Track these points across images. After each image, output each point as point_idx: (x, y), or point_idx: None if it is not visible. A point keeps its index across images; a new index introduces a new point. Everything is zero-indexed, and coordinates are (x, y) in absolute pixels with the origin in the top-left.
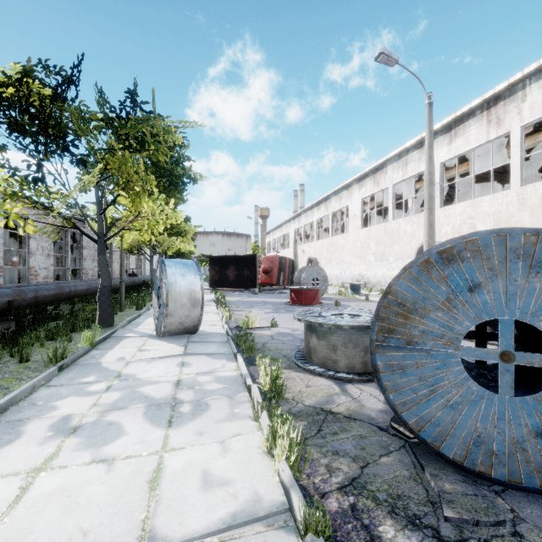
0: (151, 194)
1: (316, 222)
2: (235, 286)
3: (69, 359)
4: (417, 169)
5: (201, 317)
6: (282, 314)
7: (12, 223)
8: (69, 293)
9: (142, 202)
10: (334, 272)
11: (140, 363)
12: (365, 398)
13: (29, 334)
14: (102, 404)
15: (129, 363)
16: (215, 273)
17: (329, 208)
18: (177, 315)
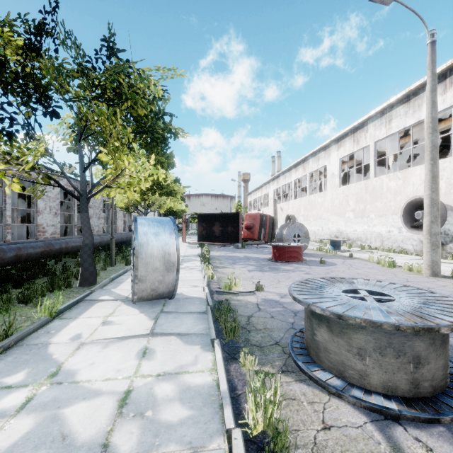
0: (133, 151)
1: (294, 182)
2: (220, 241)
3: (10, 340)
4: (402, 124)
5: (176, 282)
6: (266, 273)
7: None
8: (60, 250)
9: (123, 159)
10: (312, 228)
11: (93, 348)
12: None
13: None
14: None
15: (81, 347)
16: (203, 229)
17: (307, 169)
18: (149, 281)
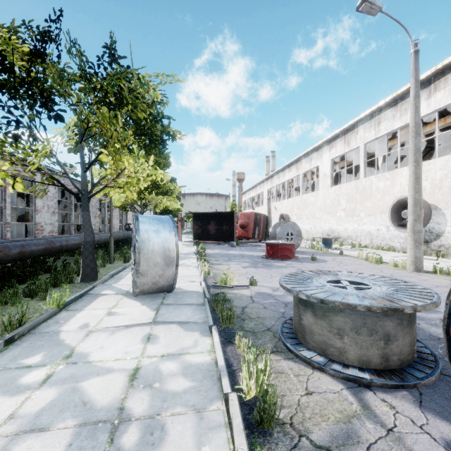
0: (132, 152)
1: (287, 182)
2: (215, 239)
3: (24, 328)
4: (390, 127)
5: (175, 276)
6: (260, 269)
7: (1, 181)
8: (60, 247)
9: (123, 160)
10: (305, 227)
11: (101, 334)
12: (407, 431)
13: (2, 291)
14: (22, 416)
15: (90, 334)
16: (198, 227)
17: (300, 169)
18: (150, 275)
